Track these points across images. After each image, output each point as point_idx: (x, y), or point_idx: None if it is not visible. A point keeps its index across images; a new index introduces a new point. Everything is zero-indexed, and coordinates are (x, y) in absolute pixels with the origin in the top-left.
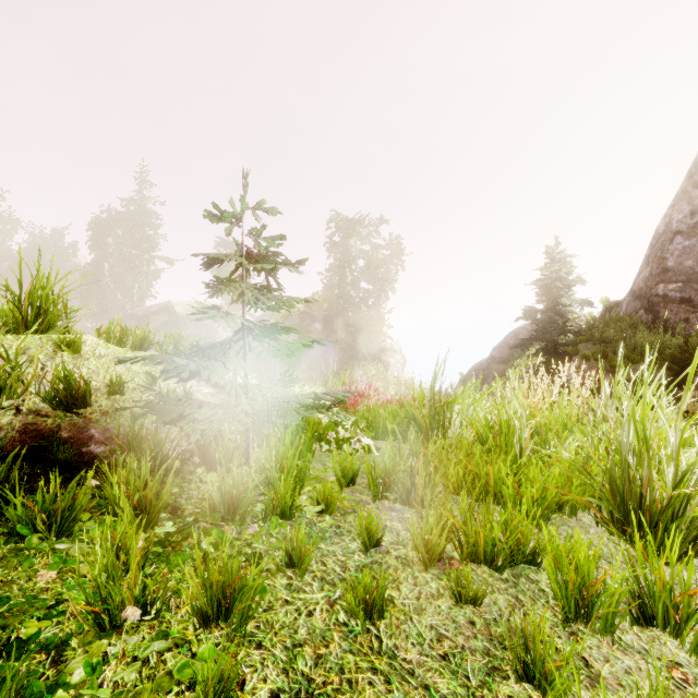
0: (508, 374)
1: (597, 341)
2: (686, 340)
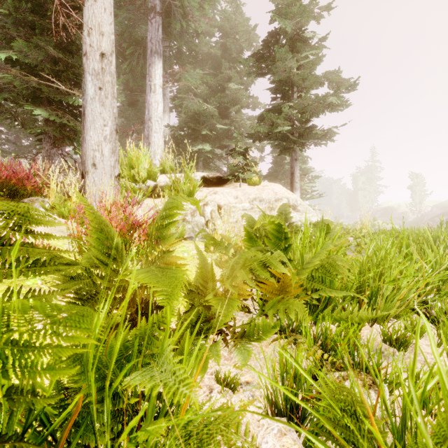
0: None
1: None
2: None
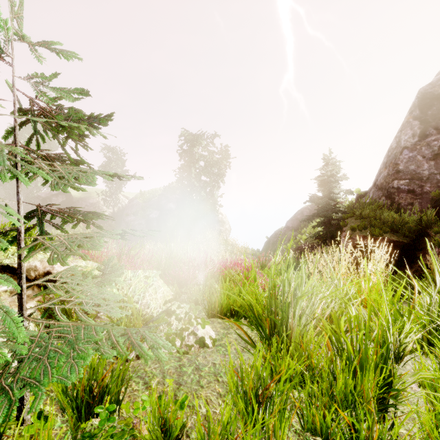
0: (298, 238)
1: (358, 217)
2: (420, 218)
